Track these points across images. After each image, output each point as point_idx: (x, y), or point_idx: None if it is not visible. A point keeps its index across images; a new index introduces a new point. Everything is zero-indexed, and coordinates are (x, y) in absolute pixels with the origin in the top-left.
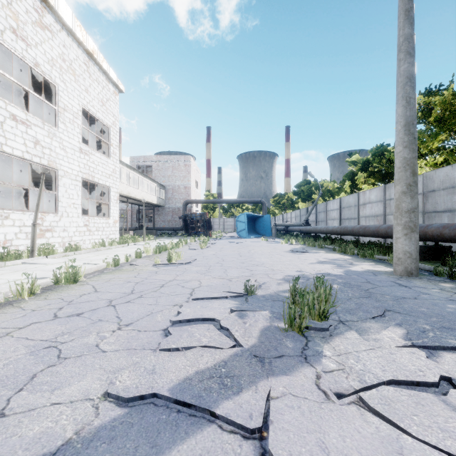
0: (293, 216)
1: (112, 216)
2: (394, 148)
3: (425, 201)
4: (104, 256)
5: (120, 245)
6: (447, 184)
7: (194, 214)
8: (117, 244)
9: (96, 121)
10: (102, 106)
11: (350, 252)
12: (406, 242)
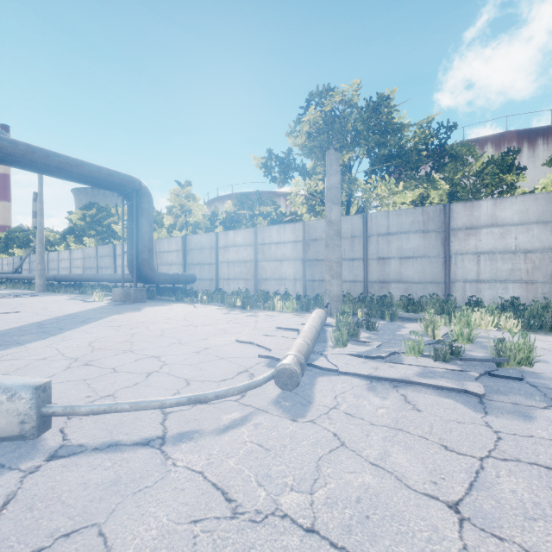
0: (5, 263)
1: None
2: (81, 227)
3: (83, 262)
4: None
5: None
6: (89, 256)
7: None
8: None
9: None
10: None
11: (33, 289)
12: (40, 281)
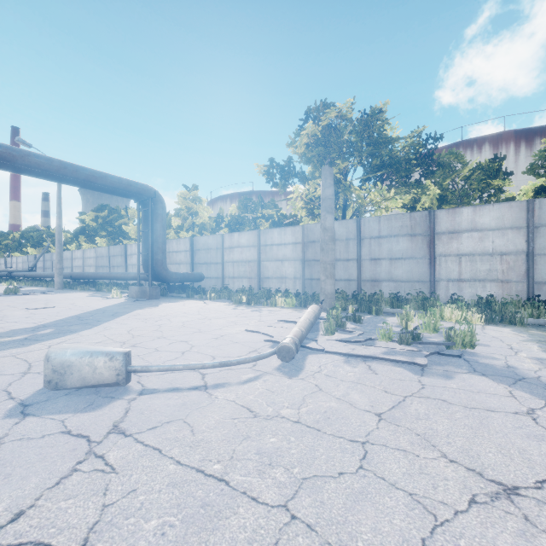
0: (20, 262)
1: None
2: (93, 227)
3: (96, 261)
4: None
5: None
6: (101, 255)
7: None
8: None
9: None
10: None
11: (51, 286)
12: (58, 279)
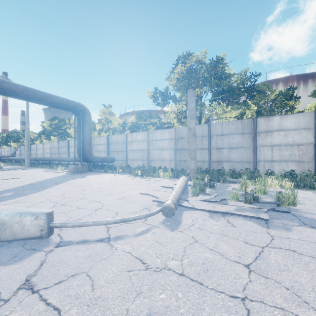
0: (6, 151)
1: None
2: (49, 130)
3: (51, 150)
4: None
5: None
6: (54, 147)
7: None
8: None
9: None
10: None
11: (23, 165)
12: (27, 161)
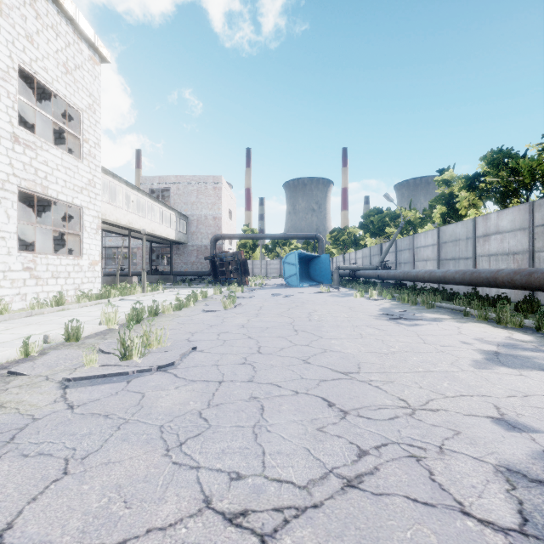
0: (358, 257)
1: (86, 254)
2: (540, 144)
3: None
4: (12, 333)
5: (89, 302)
6: None
7: (224, 253)
8: (89, 300)
9: (64, 105)
10: (67, 74)
11: (515, 322)
12: None
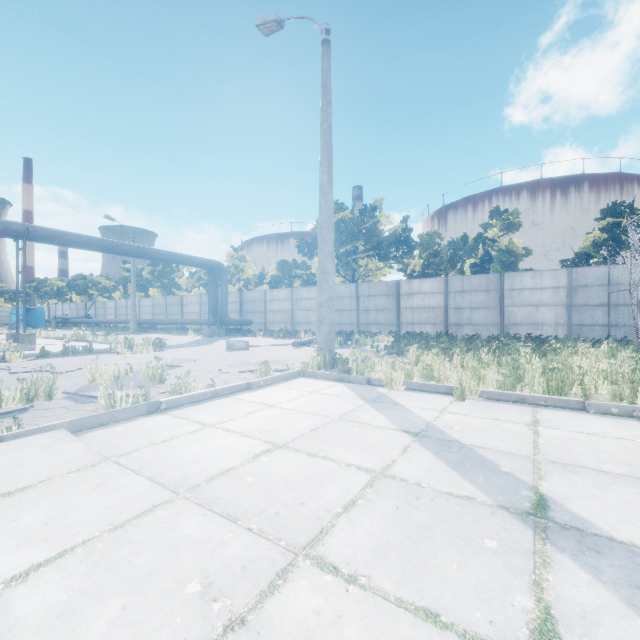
0: (66, 309)
1: None
2: (146, 279)
3: (153, 309)
4: None
5: None
6: (158, 304)
7: None
8: None
9: None
10: None
11: (120, 330)
12: (133, 324)
